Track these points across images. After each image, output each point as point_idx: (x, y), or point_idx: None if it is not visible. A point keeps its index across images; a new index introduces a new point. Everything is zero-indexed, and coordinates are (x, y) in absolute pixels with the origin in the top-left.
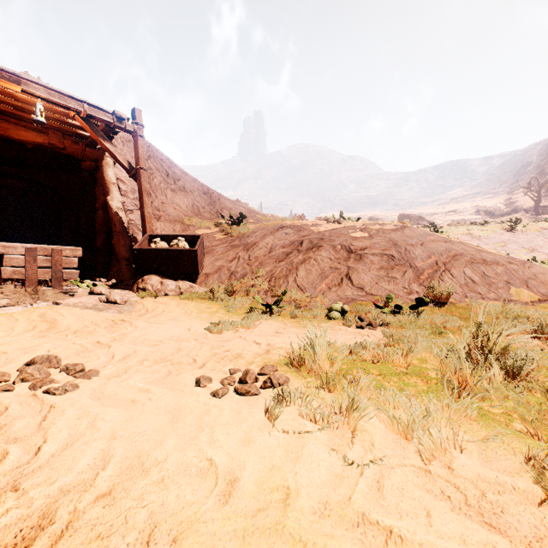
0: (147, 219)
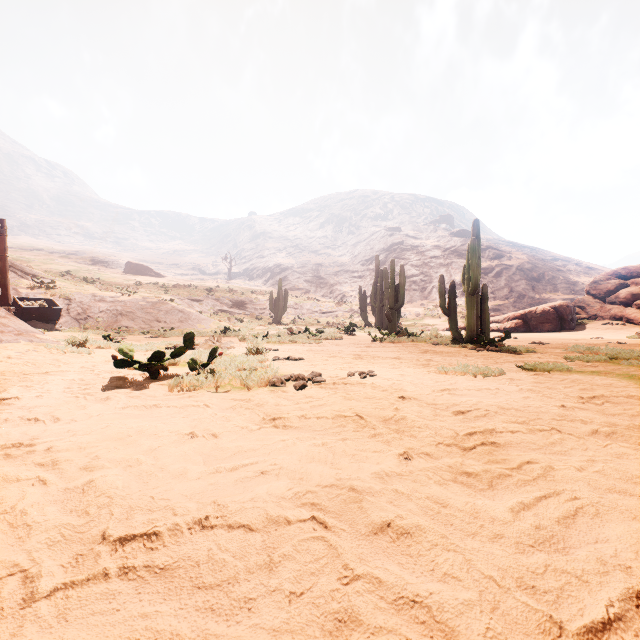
0: (8, 287)
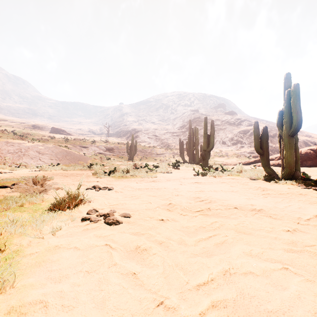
0: None
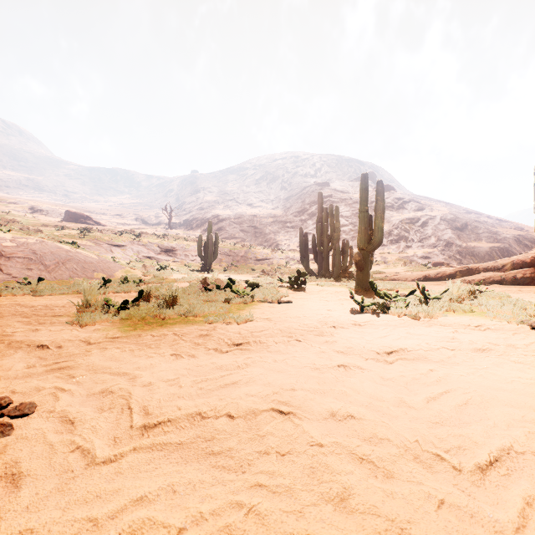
0: None
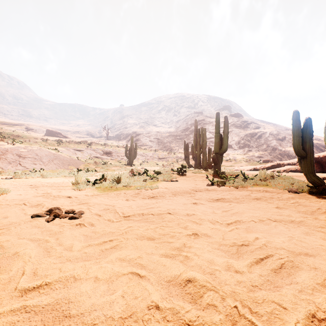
0: None
